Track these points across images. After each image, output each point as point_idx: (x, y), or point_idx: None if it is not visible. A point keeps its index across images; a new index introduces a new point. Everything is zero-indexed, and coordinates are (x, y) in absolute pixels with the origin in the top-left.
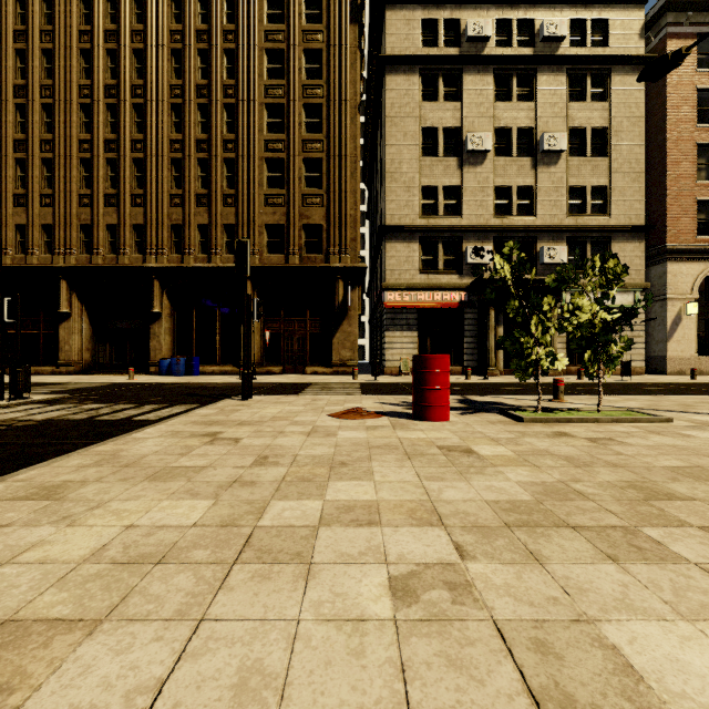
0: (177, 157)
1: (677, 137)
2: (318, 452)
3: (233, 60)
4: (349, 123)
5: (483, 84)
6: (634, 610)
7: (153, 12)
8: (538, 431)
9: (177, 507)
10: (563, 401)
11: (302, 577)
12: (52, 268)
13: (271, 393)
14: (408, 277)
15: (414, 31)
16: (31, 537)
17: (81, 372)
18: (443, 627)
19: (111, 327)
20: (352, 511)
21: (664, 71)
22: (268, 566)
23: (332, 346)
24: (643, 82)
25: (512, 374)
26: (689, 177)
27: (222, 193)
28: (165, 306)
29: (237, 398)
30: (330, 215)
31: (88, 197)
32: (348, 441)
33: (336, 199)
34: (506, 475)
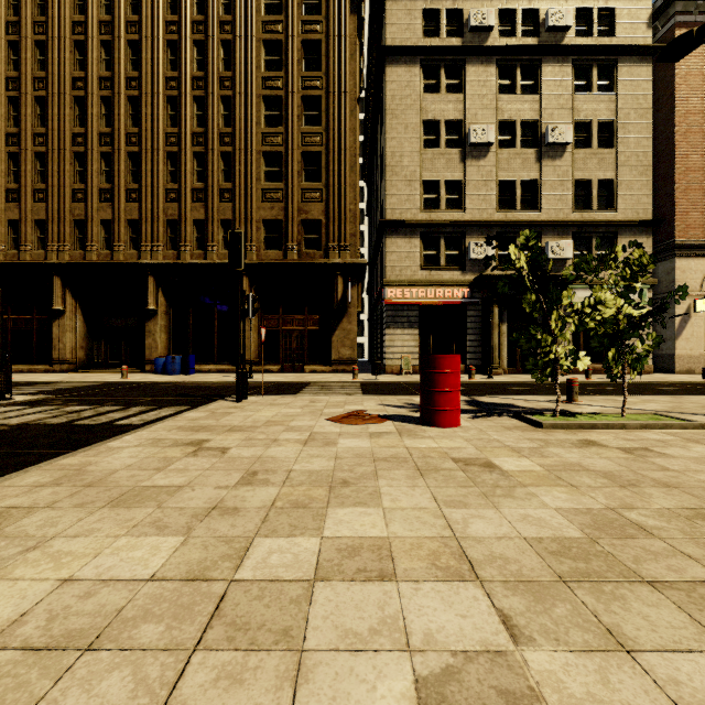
0: (173, 151)
1: (686, 130)
2: (315, 466)
3: (230, 51)
4: (349, 116)
5: (486, 75)
6: None
7: (148, 3)
8: (562, 439)
9: (136, 549)
10: (578, 403)
11: (289, 680)
12: (45, 264)
13: (268, 394)
14: (409, 273)
15: (416, 21)
16: None
17: (75, 371)
18: None
19: (106, 324)
20: (358, 554)
21: (687, 49)
22: (242, 656)
23: (332, 344)
24: (650, 73)
25: (516, 373)
26: (698, 171)
27: (218, 187)
28: (161, 303)
29: (231, 399)
30: (329, 210)
31: (82, 192)
32: (350, 452)
33: (335, 194)
34: (541, 499)
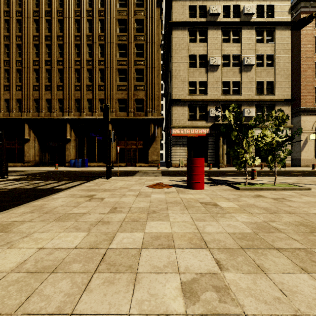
0: (78, 68)
1: (305, 59)
2: (141, 205)
3: (103, 24)
4: (156, 52)
5: (217, 35)
6: None
7: (67, 2)
8: (248, 194)
9: (68, 237)
10: (256, 179)
11: (132, 282)
12: (21, 118)
13: (120, 175)
14: (183, 122)
15: (186, 10)
16: None
17: (34, 166)
18: None
19: (48, 145)
20: (159, 239)
21: (303, 25)
22: (113, 275)
23: (148, 154)
24: (290, 33)
25: (230, 167)
26: (311, 77)
27: (98, 84)
28: (72, 136)
29: (104, 178)
30: (147, 94)
31: (37, 86)
32: (156, 199)
33: (150, 87)
34: (236, 218)
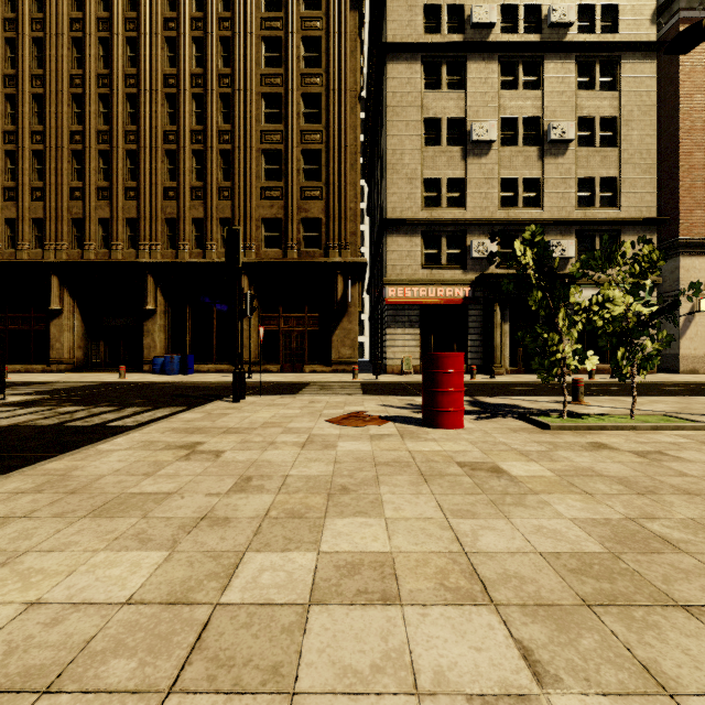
0: (172, 149)
1: (690, 127)
2: (313, 471)
3: (229, 48)
4: (349, 113)
5: (488, 72)
6: None
7: None
8: (571, 442)
9: (114, 565)
10: (584, 403)
11: None
12: (43, 263)
13: (266, 394)
14: (410, 272)
15: (417, 17)
16: None
17: (73, 371)
18: None
19: (104, 324)
20: (358, 573)
21: (695, 41)
22: (223, 702)
23: (332, 343)
24: (654, 69)
25: (518, 373)
26: (702, 168)
27: (217, 185)
28: (159, 302)
29: (228, 399)
30: (329, 208)
31: (79, 190)
32: (349, 455)
33: (335, 192)
34: (555, 508)
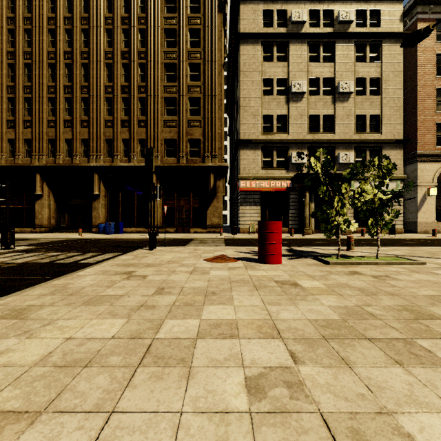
0: (109, 97)
1: (423, 84)
2: (197, 285)
3: (144, 35)
4: (217, 75)
5: (301, 51)
6: (419, 404)
7: (94, 6)
8: (340, 270)
9: (102, 324)
10: (353, 250)
11: (185, 378)
12: (31, 166)
13: (168, 245)
14: (254, 172)
15: (258, 17)
16: (1, 347)
17: (49, 232)
18: (285, 418)
19: (68, 203)
20: (219, 327)
21: (418, 40)
22: (161, 369)
23: (207, 215)
24: (402, 49)
25: (319, 233)
26: (431, 109)
27: (137, 119)
28: (102, 190)
29: (146, 248)
30: (205, 133)
31: (53, 122)
32: (216, 277)
33: (209, 123)
34: (321, 301)
